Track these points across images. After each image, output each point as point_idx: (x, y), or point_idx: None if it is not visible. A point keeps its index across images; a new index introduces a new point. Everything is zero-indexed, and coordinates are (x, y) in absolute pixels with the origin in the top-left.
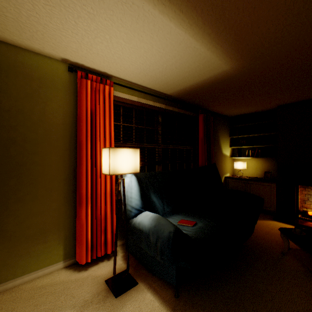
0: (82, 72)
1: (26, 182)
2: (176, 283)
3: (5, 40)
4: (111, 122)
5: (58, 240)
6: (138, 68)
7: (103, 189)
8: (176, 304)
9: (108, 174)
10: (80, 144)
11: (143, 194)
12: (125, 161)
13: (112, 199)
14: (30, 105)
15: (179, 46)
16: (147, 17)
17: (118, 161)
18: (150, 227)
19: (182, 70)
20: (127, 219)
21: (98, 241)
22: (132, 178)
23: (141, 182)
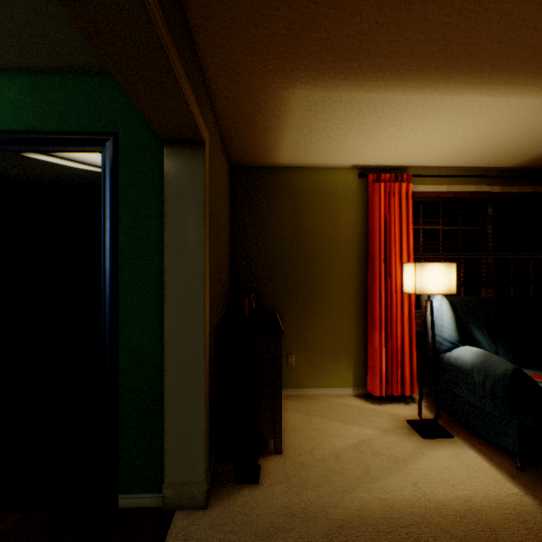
0: (373, 174)
1: (320, 298)
2: (519, 452)
3: (307, 165)
4: (409, 228)
5: (347, 363)
6: (451, 150)
7: (398, 313)
8: (518, 475)
9: (413, 293)
10: (372, 258)
11: (458, 325)
12: (434, 278)
13: (410, 328)
14: (324, 222)
15: (525, 112)
16: (470, 106)
17: (425, 278)
18: (473, 363)
19: (534, 134)
20: (436, 353)
21: (392, 376)
22: (442, 302)
23: (455, 309)
